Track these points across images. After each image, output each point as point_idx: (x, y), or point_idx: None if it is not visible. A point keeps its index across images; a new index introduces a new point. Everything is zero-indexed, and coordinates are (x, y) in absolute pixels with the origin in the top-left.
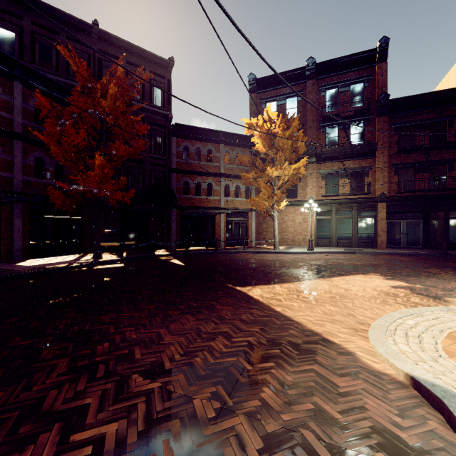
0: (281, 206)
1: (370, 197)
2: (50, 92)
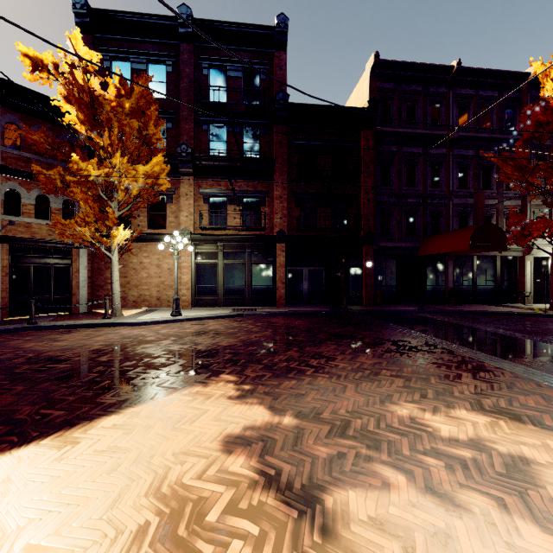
0: (118, 238)
1: (267, 235)
2: None
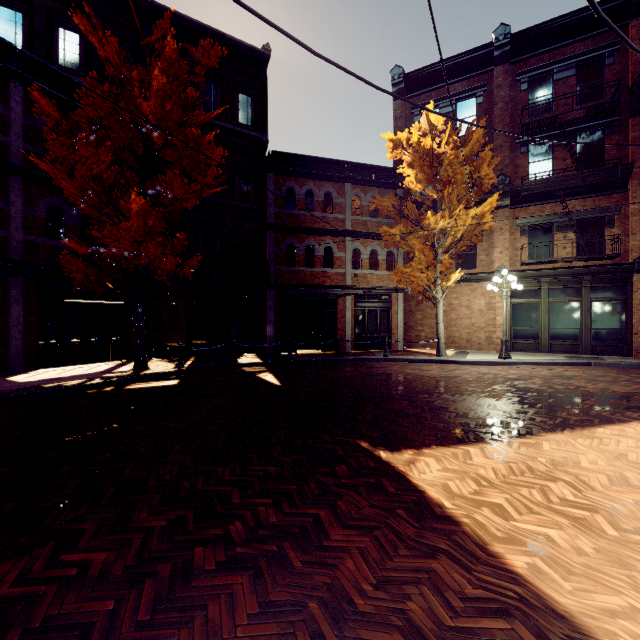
0: (451, 281)
1: (617, 264)
2: (71, 101)
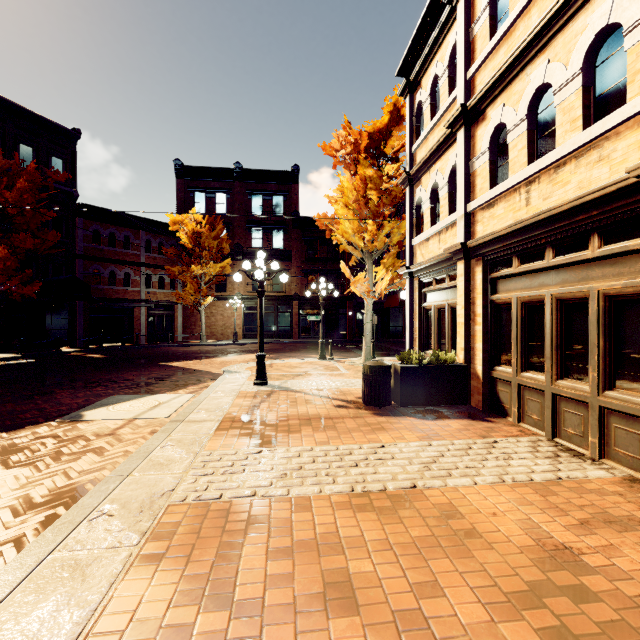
0: (208, 301)
1: (287, 296)
2: None
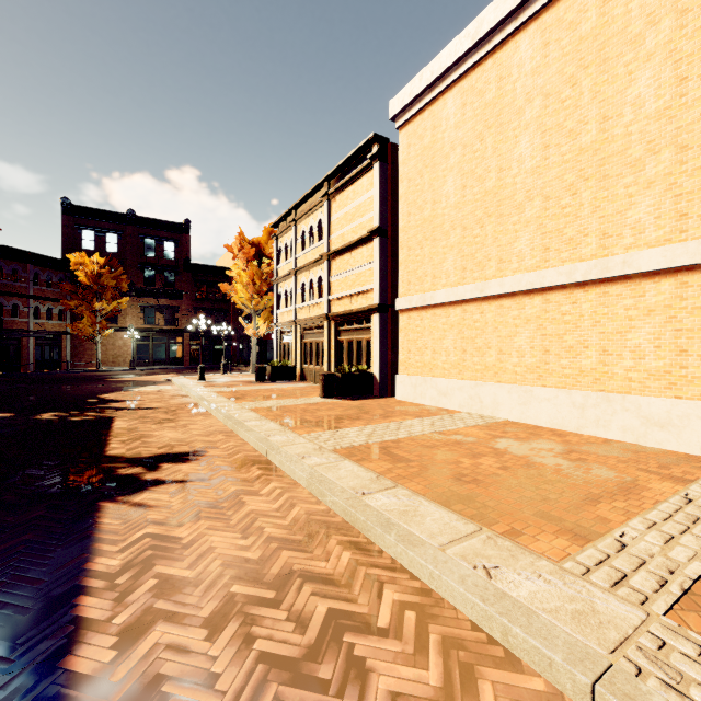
0: (107, 333)
1: (179, 329)
2: None
